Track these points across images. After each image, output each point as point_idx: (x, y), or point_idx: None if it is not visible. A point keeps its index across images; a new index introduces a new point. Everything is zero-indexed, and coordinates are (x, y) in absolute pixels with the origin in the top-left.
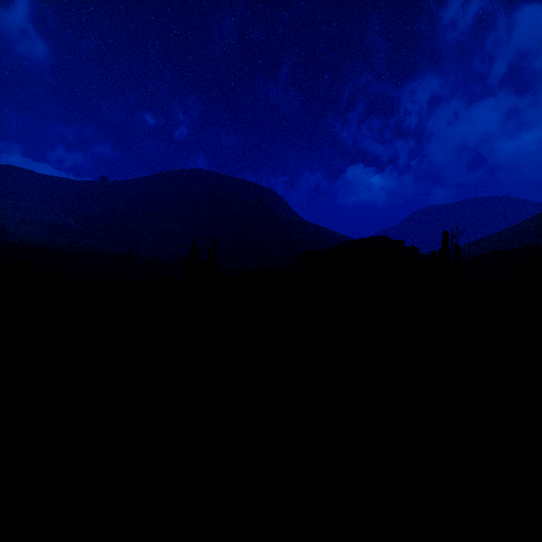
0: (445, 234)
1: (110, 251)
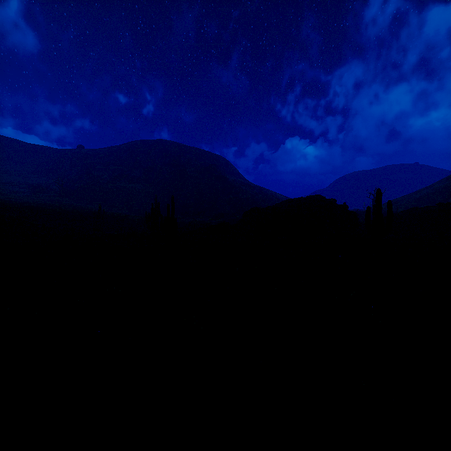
0: (378, 191)
1: (85, 208)
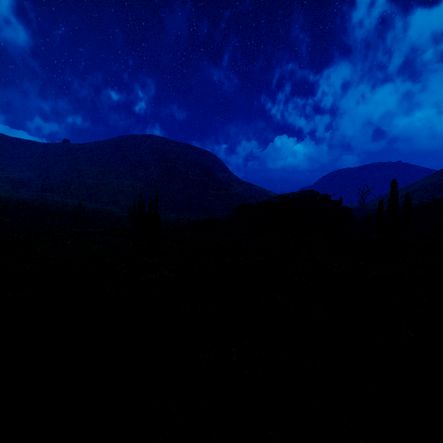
0: (394, 182)
1: (67, 203)
